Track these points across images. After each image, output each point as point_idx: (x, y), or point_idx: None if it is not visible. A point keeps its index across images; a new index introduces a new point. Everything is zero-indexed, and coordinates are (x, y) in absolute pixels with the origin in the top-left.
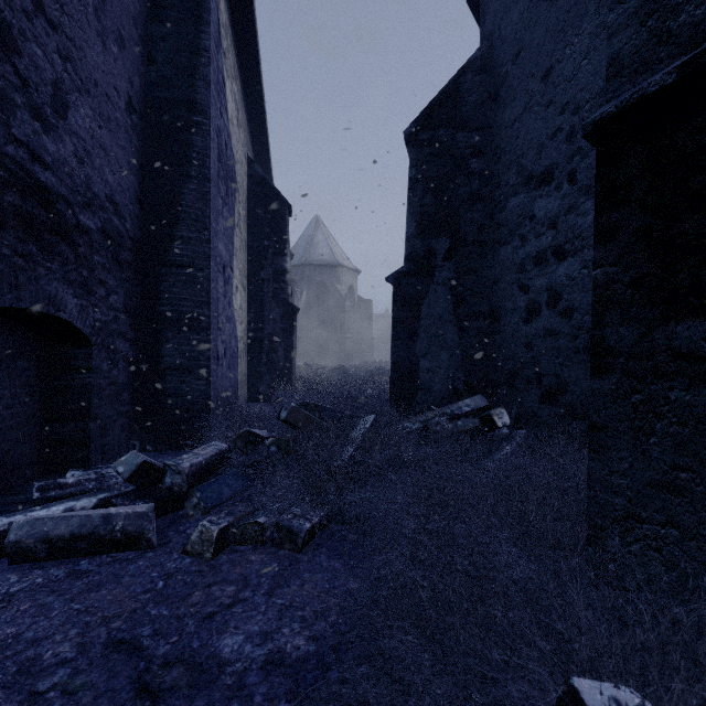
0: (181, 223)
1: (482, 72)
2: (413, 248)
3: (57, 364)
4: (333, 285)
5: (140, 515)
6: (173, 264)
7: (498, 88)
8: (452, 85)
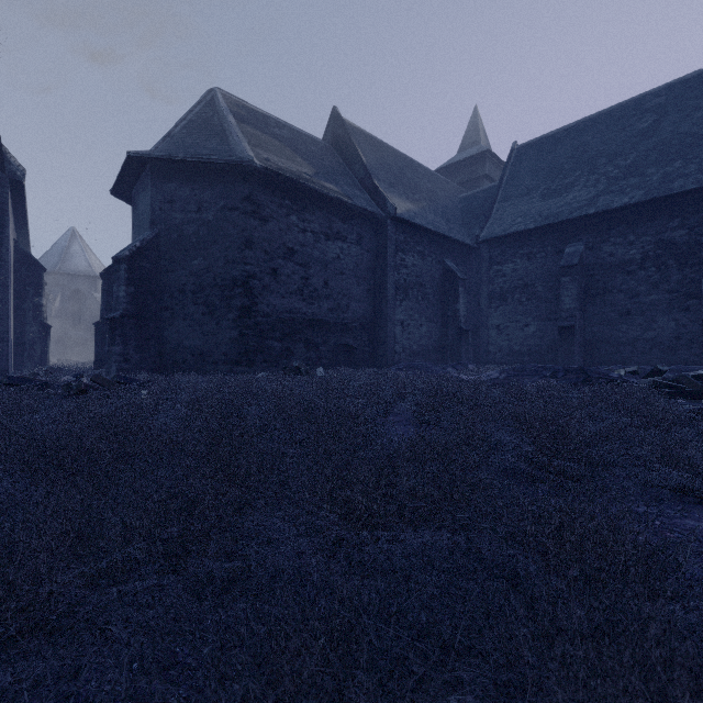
0: None
1: None
2: (104, 314)
3: None
4: (90, 293)
5: None
6: None
7: None
8: None
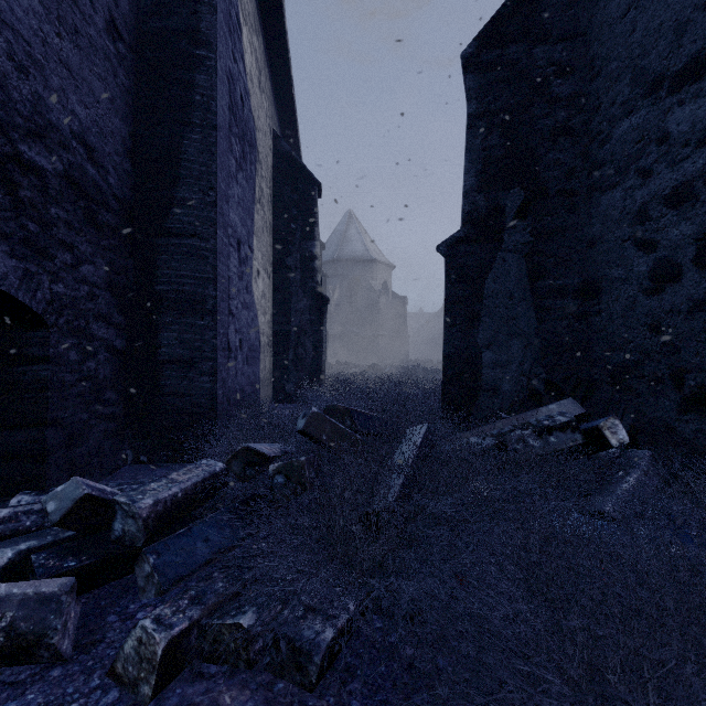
0: (181, 182)
1: None
2: (473, 206)
3: (5, 352)
4: (366, 281)
5: (45, 600)
6: (172, 232)
7: None
8: None
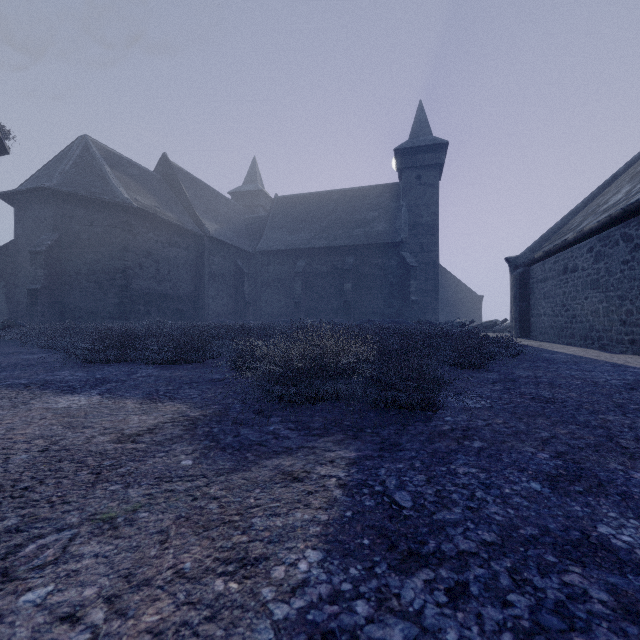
0: None
1: (15, 245)
2: None
3: None
4: None
5: None
6: None
7: (20, 251)
8: (6, 245)
